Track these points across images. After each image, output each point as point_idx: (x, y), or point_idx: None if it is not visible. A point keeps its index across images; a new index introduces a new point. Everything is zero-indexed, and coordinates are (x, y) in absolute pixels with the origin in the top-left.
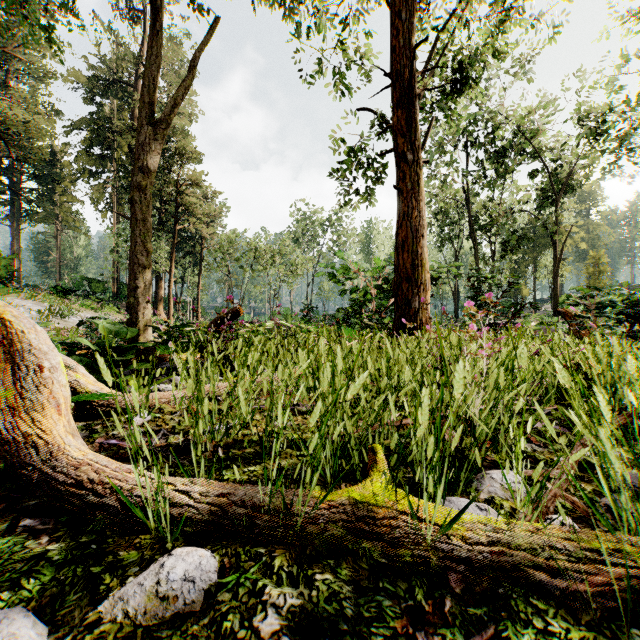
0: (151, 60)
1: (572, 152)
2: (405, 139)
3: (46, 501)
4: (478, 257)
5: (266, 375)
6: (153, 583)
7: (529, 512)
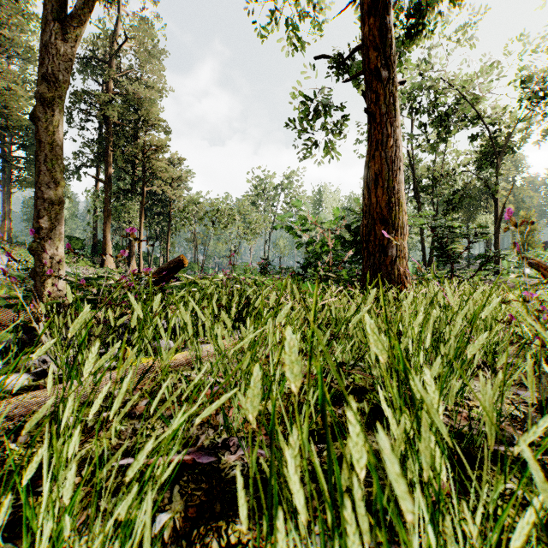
0: None
1: (510, 117)
2: (378, 52)
3: None
4: (422, 215)
5: None
6: None
7: None
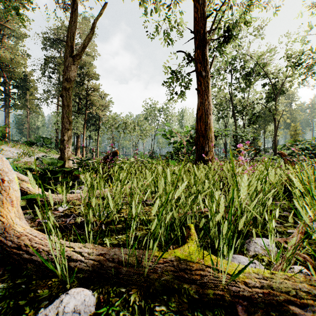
0: (71, 24)
1: (283, 74)
2: (201, 65)
3: (1, 256)
4: (236, 126)
5: (128, 184)
6: (54, 314)
7: (284, 266)
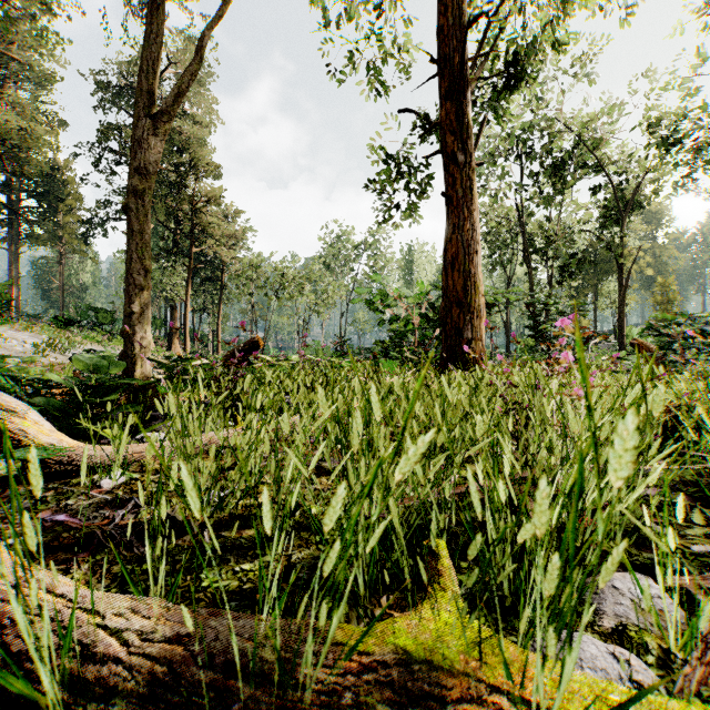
0: (150, 40)
1: (639, 165)
2: (455, 137)
3: None
4: (533, 284)
5: (274, 424)
6: None
7: None
